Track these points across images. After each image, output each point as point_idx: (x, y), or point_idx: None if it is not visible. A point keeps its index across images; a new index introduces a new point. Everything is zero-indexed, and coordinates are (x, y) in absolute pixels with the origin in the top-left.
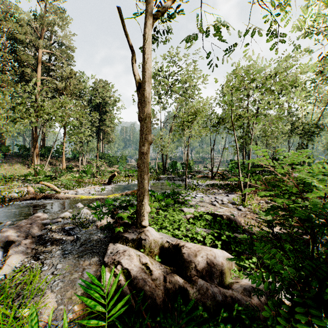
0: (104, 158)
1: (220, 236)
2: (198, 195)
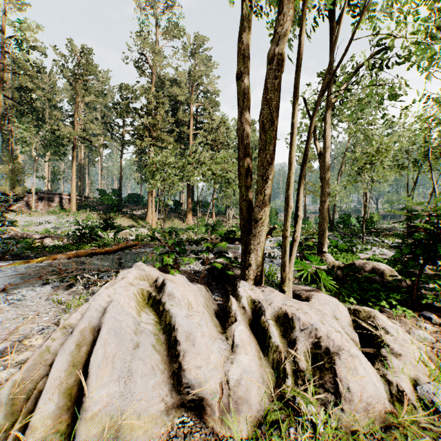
0: None
1: None
2: (378, 249)
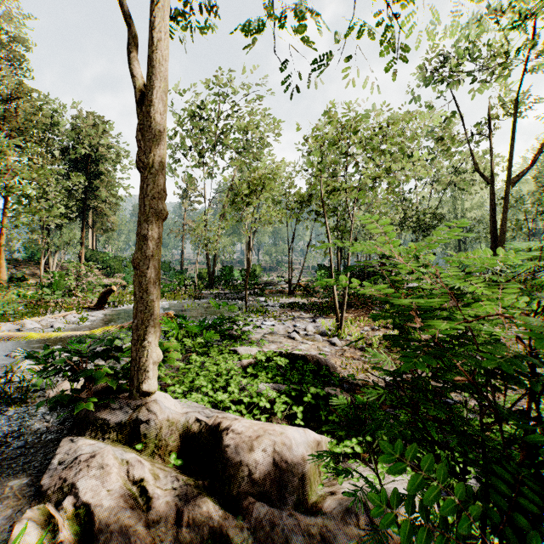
0: (96, 261)
1: (301, 394)
2: (266, 322)
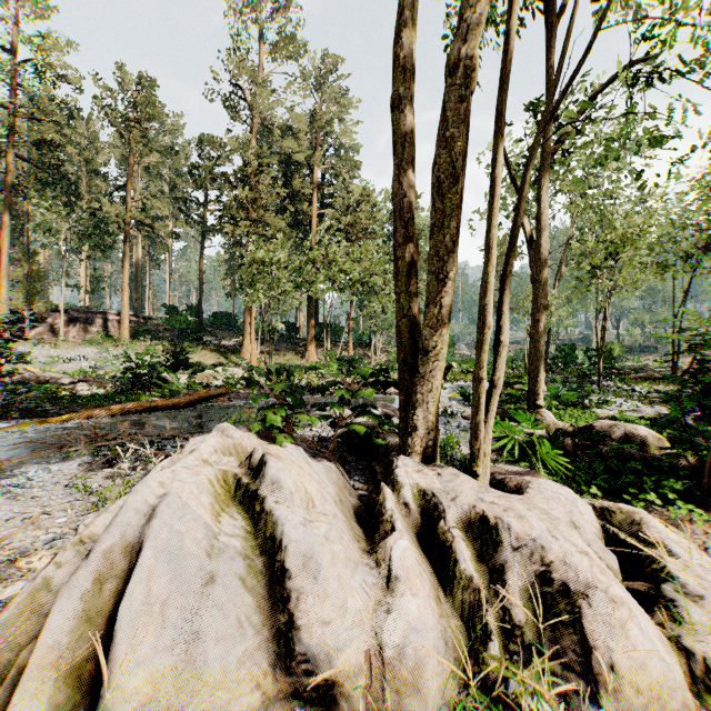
0: None
1: None
2: (627, 403)
